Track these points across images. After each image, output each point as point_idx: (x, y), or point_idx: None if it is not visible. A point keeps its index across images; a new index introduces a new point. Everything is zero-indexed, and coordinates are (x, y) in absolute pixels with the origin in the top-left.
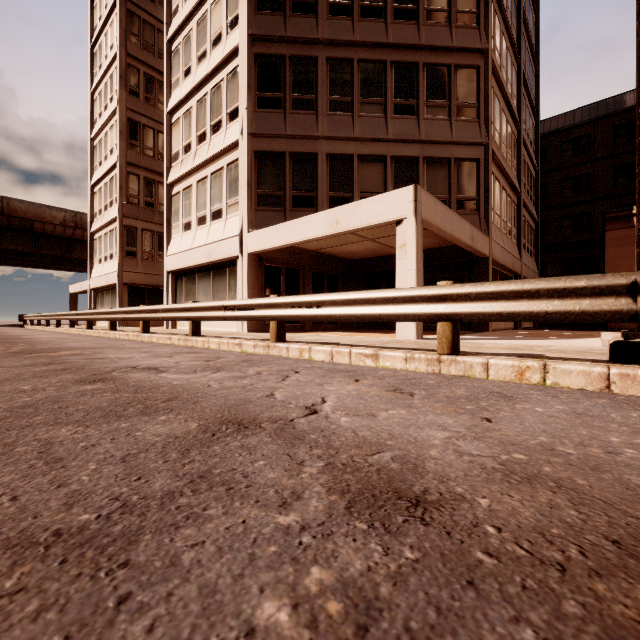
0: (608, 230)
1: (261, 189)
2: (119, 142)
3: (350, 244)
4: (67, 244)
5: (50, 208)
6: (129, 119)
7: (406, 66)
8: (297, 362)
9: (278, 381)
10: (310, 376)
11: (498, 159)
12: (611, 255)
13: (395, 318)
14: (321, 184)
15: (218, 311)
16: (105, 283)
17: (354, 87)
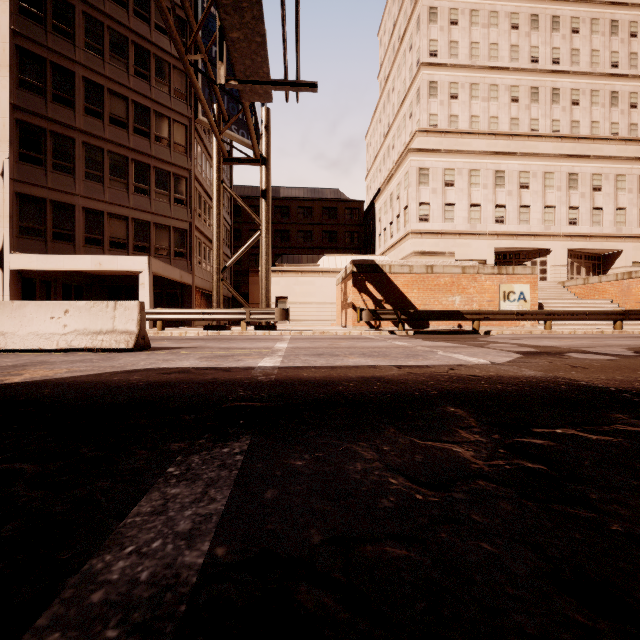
0: (251, 276)
1: (23, 222)
2: None
3: None
4: None
5: None
6: None
7: (142, 164)
8: None
9: None
10: None
11: (199, 229)
12: (252, 288)
13: None
14: (78, 227)
15: None
16: None
17: (105, 167)
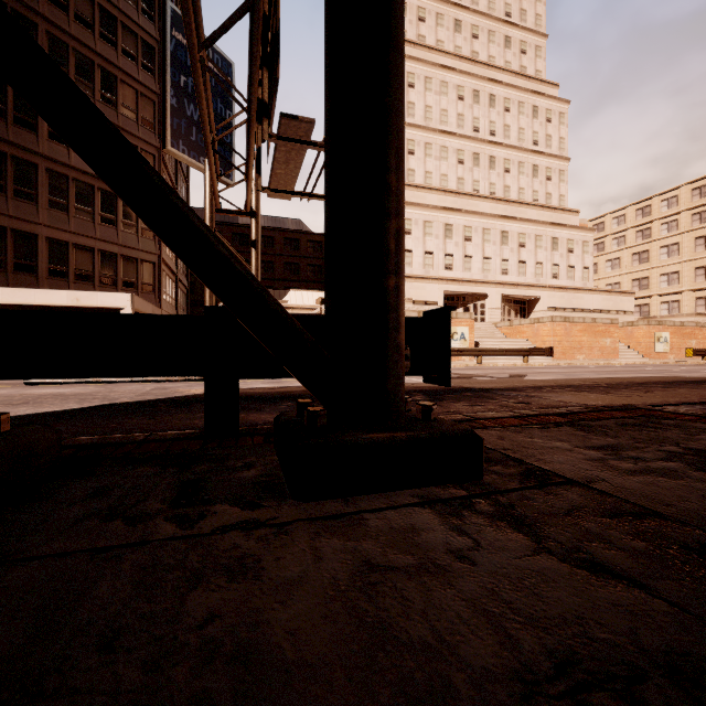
0: None
1: None
2: None
3: None
4: None
5: None
6: None
7: (109, 194)
8: None
9: None
10: None
11: (165, 261)
12: None
13: None
14: (41, 258)
15: None
16: None
17: (70, 196)
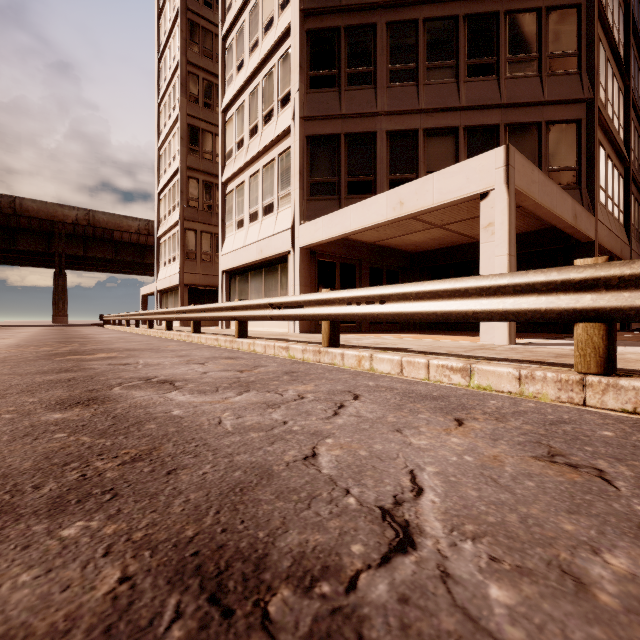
0: None
1: (314, 177)
2: (180, 148)
3: (413, 233)
4: (141, 250)
5: (127, 218)
6: (189, 125)
7: (483, 18)
8: (355, 377)
9: (327, 416)
10: (377, 407)
11: (604, 119)
12: None
13: (499, 317)
14: (380, 166)
15: (264, 310)
16: (169, 285)
17: (419, 51)
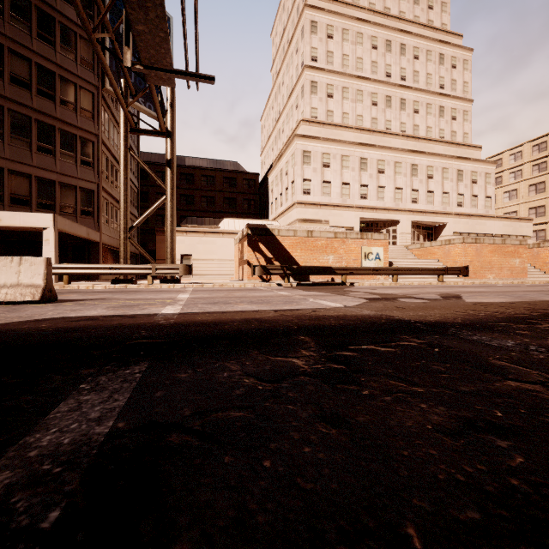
0: (157, 235)
1: None
2: None
3: None
4: None
5: None
6: None
7: (47, 125)
8: None
9: None
10: None
11: (107, 190)
12: (158, 246)
13: None
14: None
15: None
16: None
17: (5, 125)
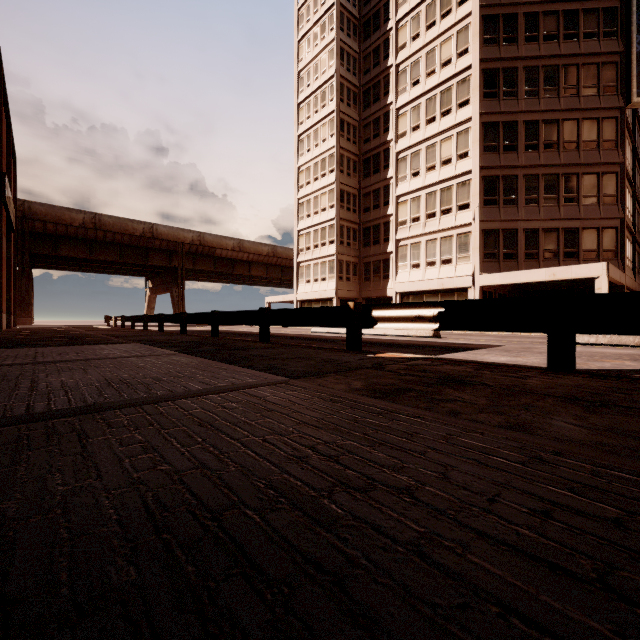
0: None
1: (485, 250)
2: (336, 206)
3: None
4: (231, 264)
5: (225, 238)
6: (340, 189)
7: (571, 175)
8: None
9: None
10: None
11: (627, 223)
12: None
13: None
14: (520, 246)
15: None
16: (318, 297)
17: (539, 190)
